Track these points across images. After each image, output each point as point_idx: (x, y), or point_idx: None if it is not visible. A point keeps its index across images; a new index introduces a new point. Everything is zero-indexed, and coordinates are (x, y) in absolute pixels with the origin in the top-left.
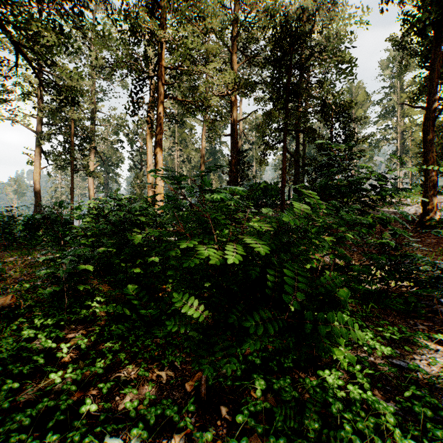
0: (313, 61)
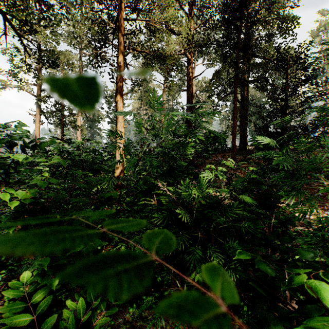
0: (257, 26)
